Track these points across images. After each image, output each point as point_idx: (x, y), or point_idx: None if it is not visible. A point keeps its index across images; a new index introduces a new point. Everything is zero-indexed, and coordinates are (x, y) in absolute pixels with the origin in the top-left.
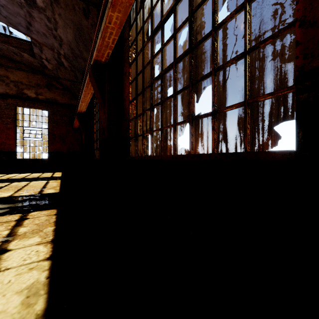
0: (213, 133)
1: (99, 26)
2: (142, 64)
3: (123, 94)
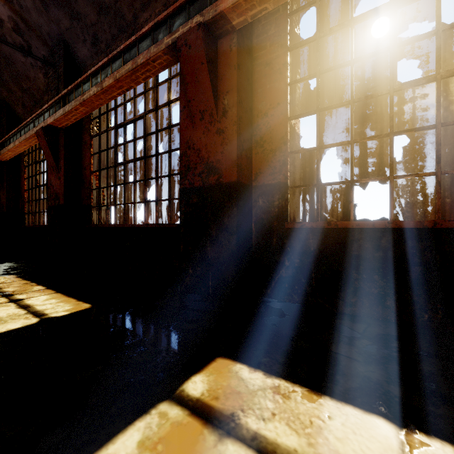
0: None
1: None
2: (31, 173)
3: (21, 183)
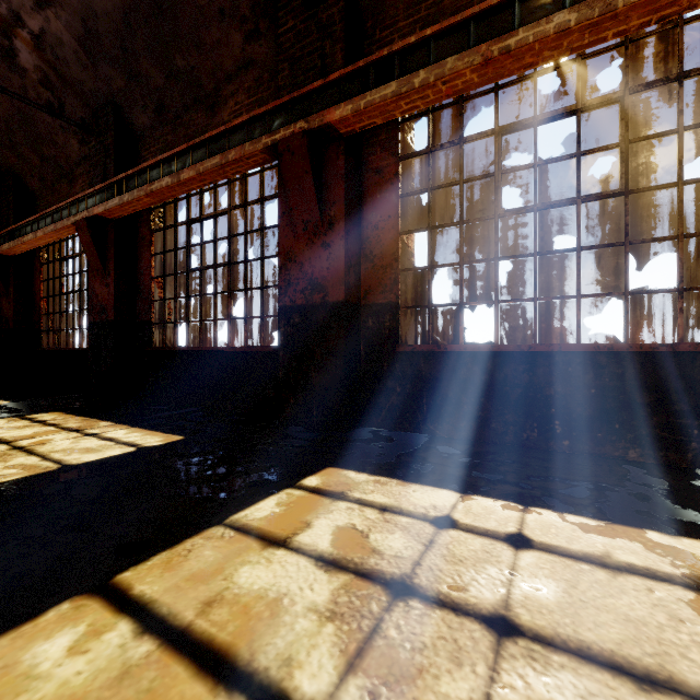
0: (87, 338)
1: (6, 233)
2: (53, 274)
3: (34, 287)
